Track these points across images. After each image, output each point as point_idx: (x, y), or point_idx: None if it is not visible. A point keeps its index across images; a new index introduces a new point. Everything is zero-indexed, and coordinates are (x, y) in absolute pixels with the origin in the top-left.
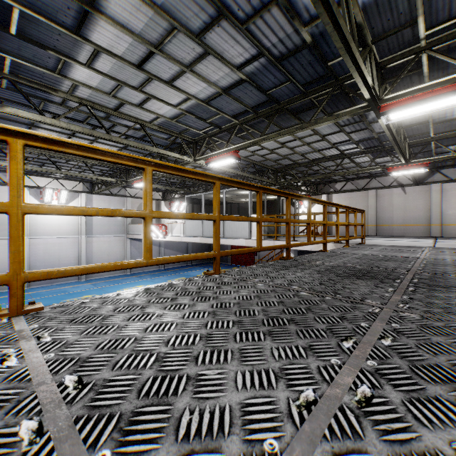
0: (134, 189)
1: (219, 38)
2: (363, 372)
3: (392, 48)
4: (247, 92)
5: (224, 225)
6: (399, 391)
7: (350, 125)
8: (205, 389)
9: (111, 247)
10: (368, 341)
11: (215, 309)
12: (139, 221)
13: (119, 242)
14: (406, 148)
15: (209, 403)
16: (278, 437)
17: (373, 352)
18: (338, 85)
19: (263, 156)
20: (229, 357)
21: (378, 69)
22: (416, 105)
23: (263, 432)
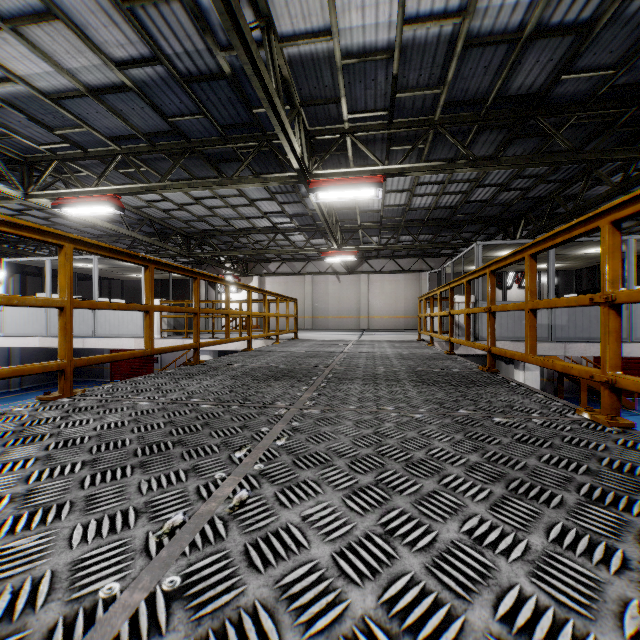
0: None
1: (79, 2)
2: (247, 478)
3: (320, 119)
4: (136, 107)
5: (95, 315)
6: (275, 485)
7: (283, 193)
8: (10, 566)
9: None
10: (263, 446)
11: (52, 451)
12: None
13: None
14: (338, 232)
15: (15, 581)
16: (123, 577)
17: (264, 455)
18: (266, 141)
19: (166, 211)
20: (65, 512)
21: (308, 138)
22: (341, 189)
23: (101, 582)
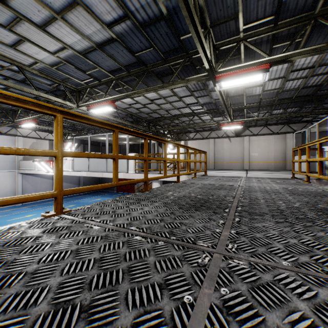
0: (26, 129)
1: None
2: None
3: (223, 35)
4: (119, 51)
5: (107, 162)
6: None
7: (198, 91)
8: None
9: (1, 182)
10: None
11: None
12: (31, 158)
13: (10, 177)
14: (231, 112)
15: None
16: None
17: None
18: (188, 58)
19: (138, 109)
20: None
21: (214, 49)
22: (237, 77)
23: None
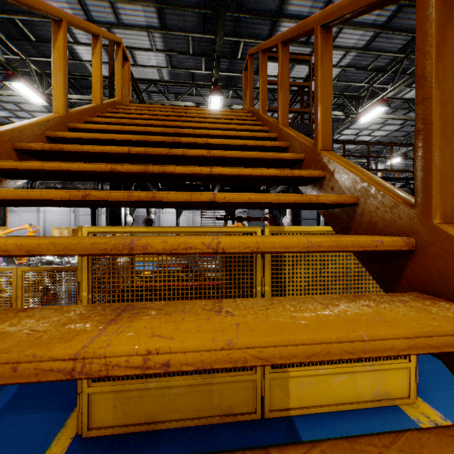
0: None
1: None
2: None
3: None
4: None
5: None
6: None
7: None
8: None
9: None
10: None
11: None
12: None
13: None
14: None
15: None
16: None
17: None
18: None
19: None
20: None
21: None
22: None
23: None
